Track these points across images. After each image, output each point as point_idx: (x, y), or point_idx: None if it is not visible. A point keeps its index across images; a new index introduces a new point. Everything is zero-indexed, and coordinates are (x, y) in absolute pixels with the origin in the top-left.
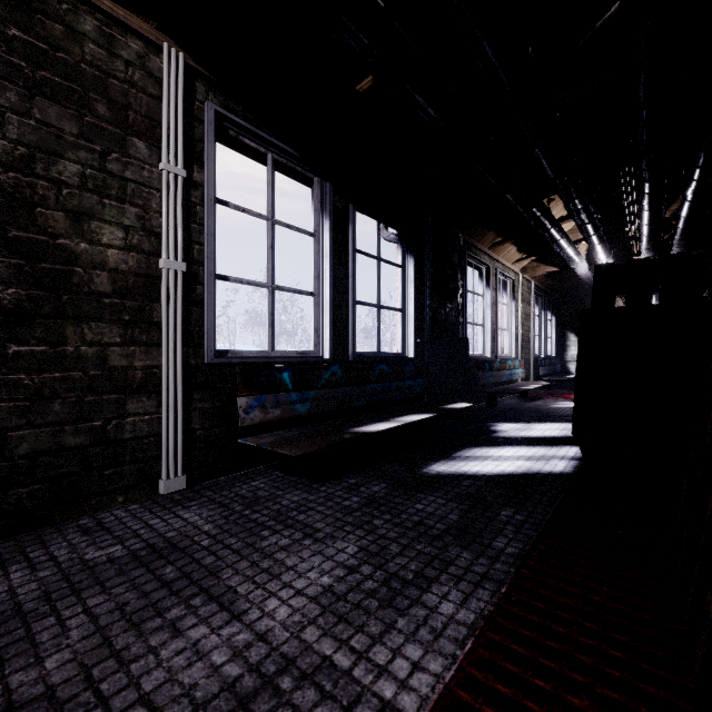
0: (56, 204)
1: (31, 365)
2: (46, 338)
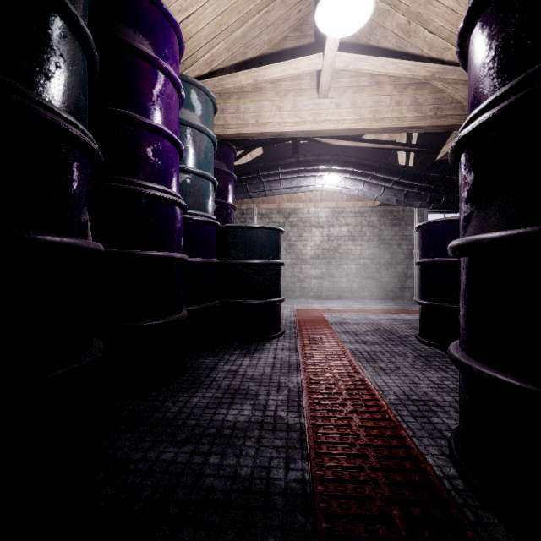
0: (395, 244)
1: (392, 272)
2: (394, 268)
